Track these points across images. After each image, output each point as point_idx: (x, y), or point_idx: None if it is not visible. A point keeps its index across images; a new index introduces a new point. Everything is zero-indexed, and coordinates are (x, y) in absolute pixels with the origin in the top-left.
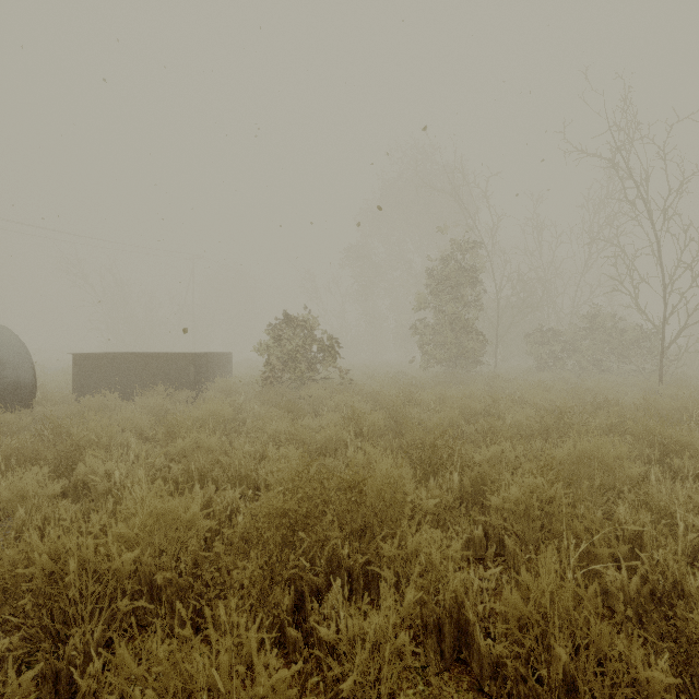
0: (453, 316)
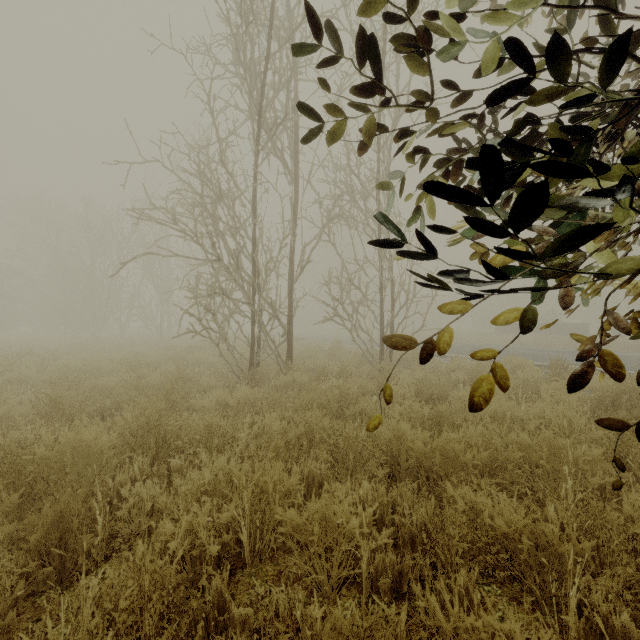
0: None
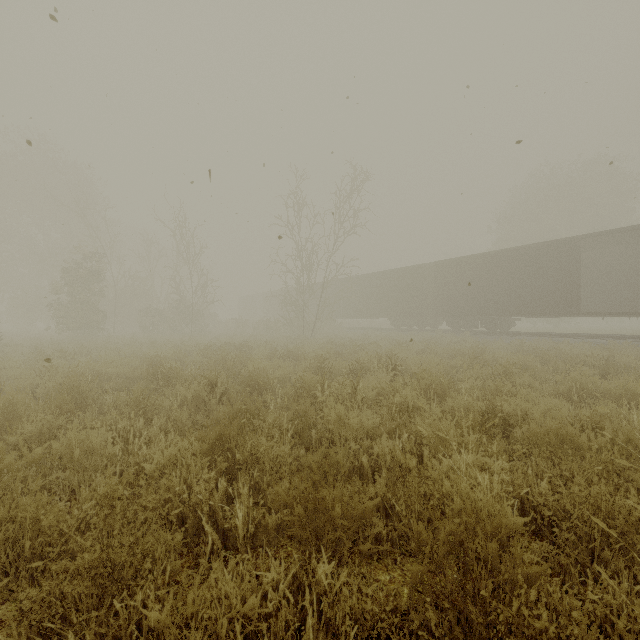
0: (83, 300)
